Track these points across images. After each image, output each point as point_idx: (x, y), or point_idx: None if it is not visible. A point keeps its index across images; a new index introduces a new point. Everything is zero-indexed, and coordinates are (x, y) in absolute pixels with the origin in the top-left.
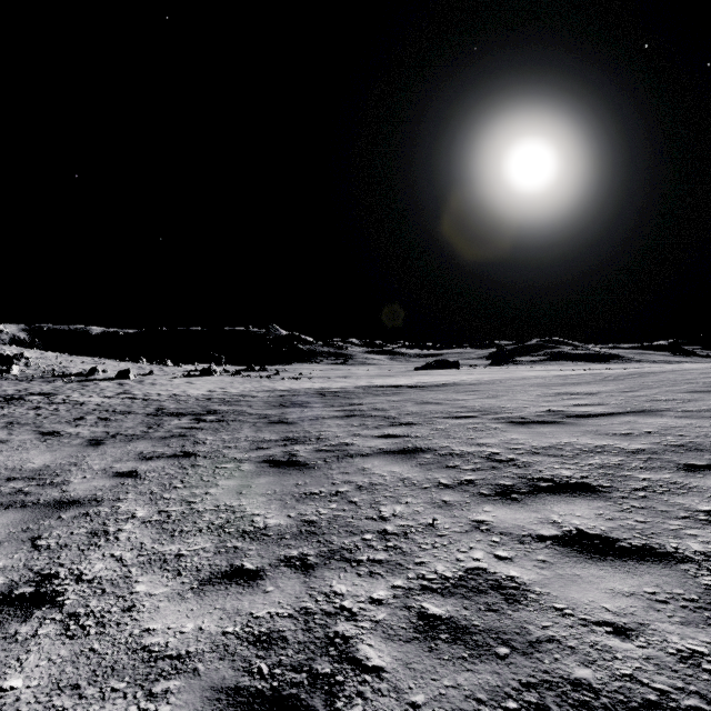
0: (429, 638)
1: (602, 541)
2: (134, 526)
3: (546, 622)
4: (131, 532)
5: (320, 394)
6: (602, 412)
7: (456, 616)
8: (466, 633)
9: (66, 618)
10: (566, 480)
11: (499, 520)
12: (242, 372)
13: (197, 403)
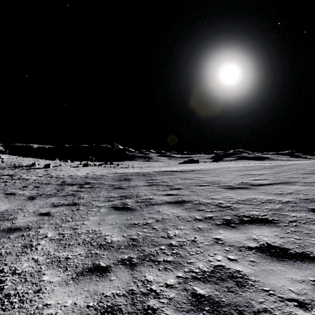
0: (199, 309)
1: (281, 250)
2: (46, 241)
3: (260, 299)
4: (44, 245)
5: (137, 175)
6: (267, 183)
7: (212, 295)
8: (218, 306)
9: (3, 297)
10: (256, 217)
11: (227, 238)
12: (102, 165)
13: (81, 179)
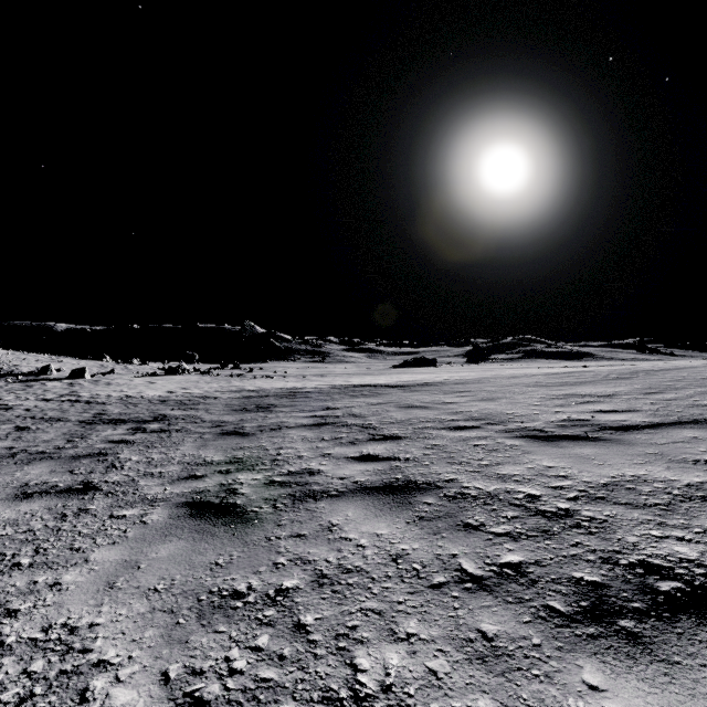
0: None
1: None
2: None
3: None
4: None
5: (291, 396)
6: (644, 423)
7: None
8: None
9: None
10: (701, 574)
11: None
12: (214, 371)
13: (147, 407)
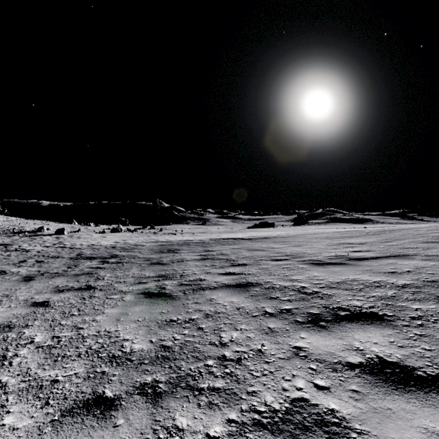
0: None
1: (401, 370)
2: (29, 350)
3: None
4: (24, 357)
5: (187, 244)
6: (372, 256)
7: None
8: None
9: None
10: (358, 309)
11: (313, 347)
12: (139, 230)
13: (105, 250)
